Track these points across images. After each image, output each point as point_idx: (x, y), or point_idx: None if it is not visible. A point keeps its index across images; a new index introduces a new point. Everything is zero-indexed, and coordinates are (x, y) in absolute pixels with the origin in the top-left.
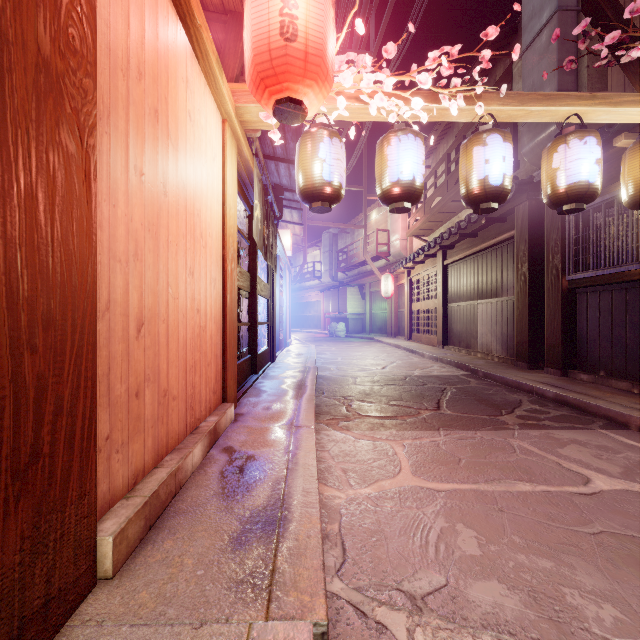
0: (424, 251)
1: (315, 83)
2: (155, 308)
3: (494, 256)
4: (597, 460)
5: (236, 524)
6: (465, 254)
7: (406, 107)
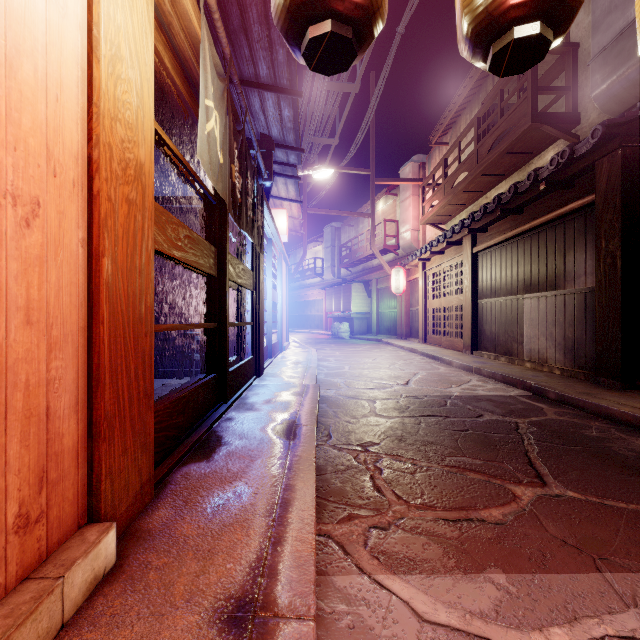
0: (446, 238)
1: None
2: None
3: (551, 235)
4: None
5: None
6: (505, 236)
7: None
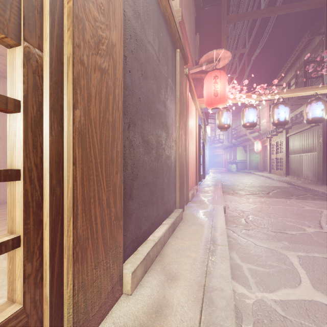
0: (276, 130)
1: (222, 103)
2: (190, 160)
3: (309, 133)
4: (314, 205)
5: (207, 200)
6: (296, 132)
7: (250, 100)
